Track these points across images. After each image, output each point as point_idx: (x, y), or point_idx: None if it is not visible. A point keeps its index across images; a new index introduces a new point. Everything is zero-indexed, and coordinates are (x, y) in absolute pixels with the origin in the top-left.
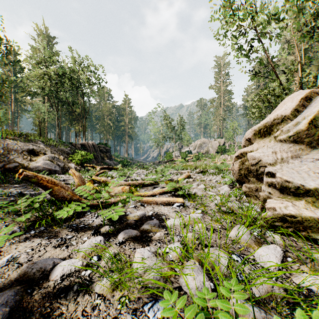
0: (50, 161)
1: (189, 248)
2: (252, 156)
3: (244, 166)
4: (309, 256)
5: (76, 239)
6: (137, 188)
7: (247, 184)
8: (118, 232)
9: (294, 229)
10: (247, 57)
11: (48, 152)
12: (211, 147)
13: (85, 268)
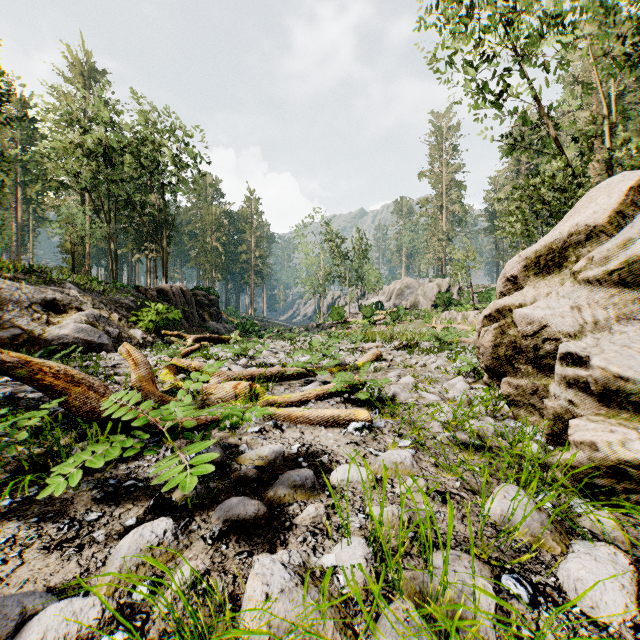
0: (90, 324)
1: (392, 567)
2: (526, 316)
3: (507, 338)
4: None
5: (106, 525)
6: (270, 384)
7: (511, 377)
8: (216, 501)
9: None
10: (499, 111)
11: (87, 305)
12: (422, 296)
13: None
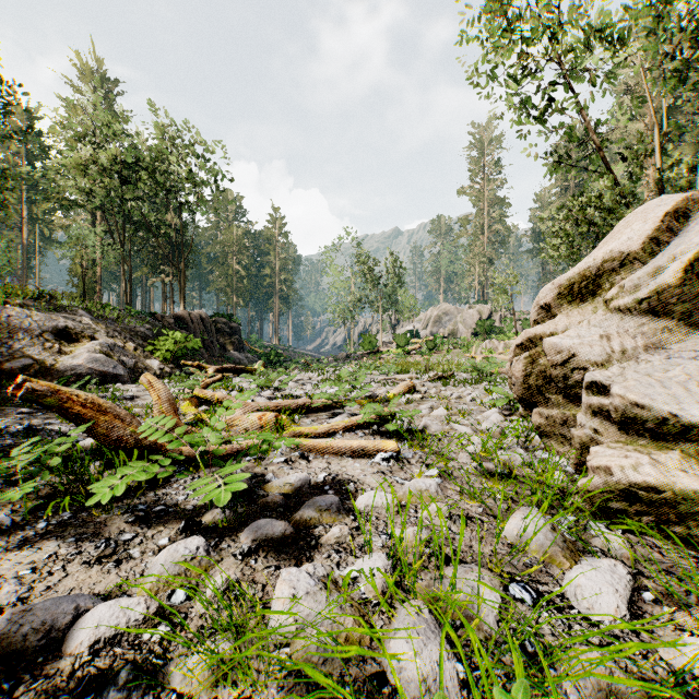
0: (104, 354)
1: (407, 572)
2: (555, 345)
3: (537, 367)
4: (698, 596)
5: (141, 544)
6: (296, 416)
7: (543, 408)
8: (244, 524)
9: (656, 519)
10: (542, 124)
11: (101, 334)
12: (461, 323)
13: (144, 630)
